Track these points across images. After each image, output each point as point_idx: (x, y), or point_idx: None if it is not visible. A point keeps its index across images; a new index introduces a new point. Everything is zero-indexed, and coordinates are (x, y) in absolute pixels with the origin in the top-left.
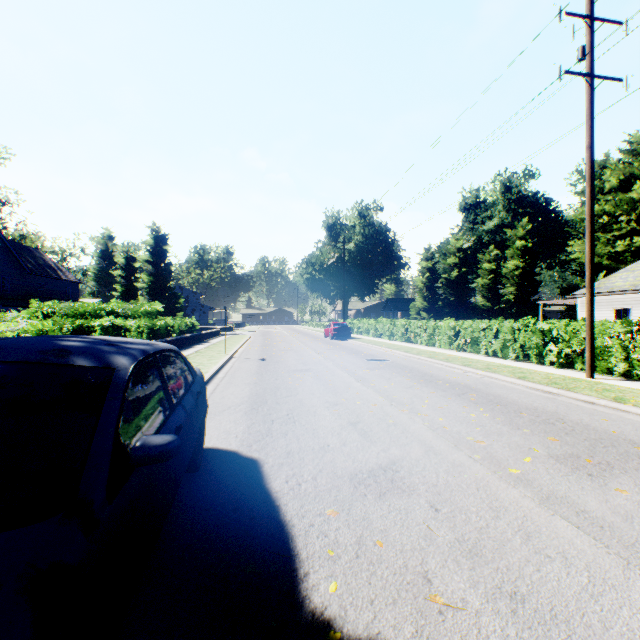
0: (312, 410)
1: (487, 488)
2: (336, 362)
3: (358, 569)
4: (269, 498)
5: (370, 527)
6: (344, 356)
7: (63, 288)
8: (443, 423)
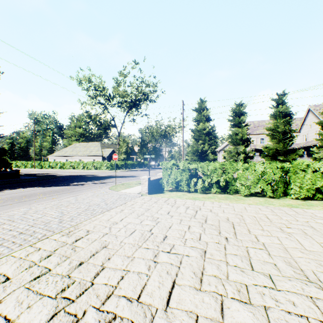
0: None
1: None
2: None
3: None
4: None
5: None
6: None
7: None
8: None
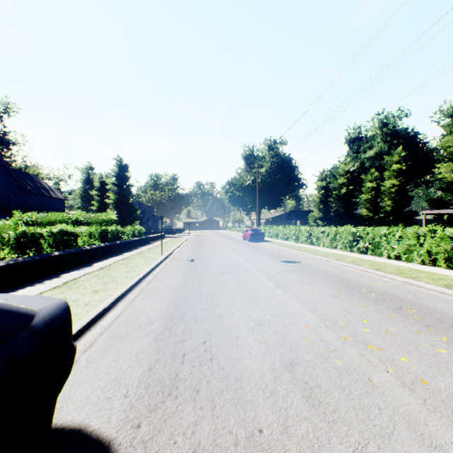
0: (234, 334)
1: None
2: (255, 264)
3: None
4: None
5: None
6: (261, 257)
7: (53, 203)
8: (414, 369)
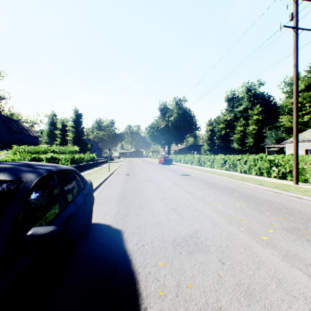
0: (152, 201)
1: (250, 249)
2: (164, 176)
3: (177, 305)
4: (126, 254)
5: (184, 274)
6: (168, 173)
7: (31, 139)
8: (222, 209)
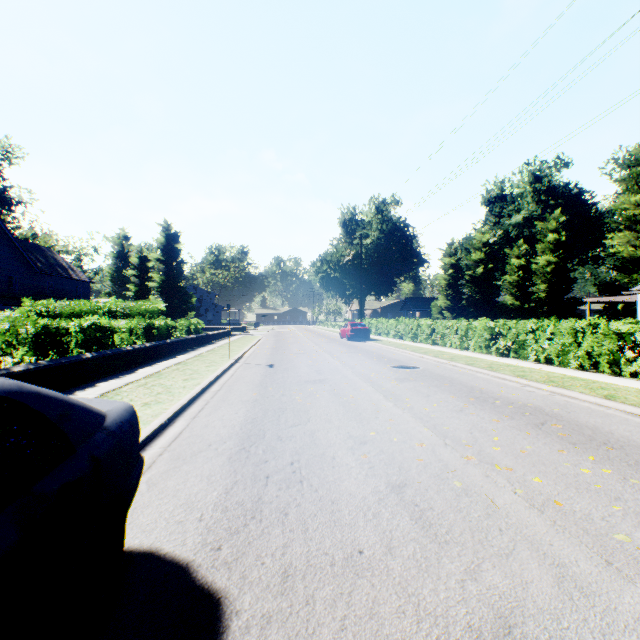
0: (329, 454)
1: None
2: (356, 370)
3: None
4: None
5: None
6: (365, 362)
7: (74, 287)
8: (547, 490)
